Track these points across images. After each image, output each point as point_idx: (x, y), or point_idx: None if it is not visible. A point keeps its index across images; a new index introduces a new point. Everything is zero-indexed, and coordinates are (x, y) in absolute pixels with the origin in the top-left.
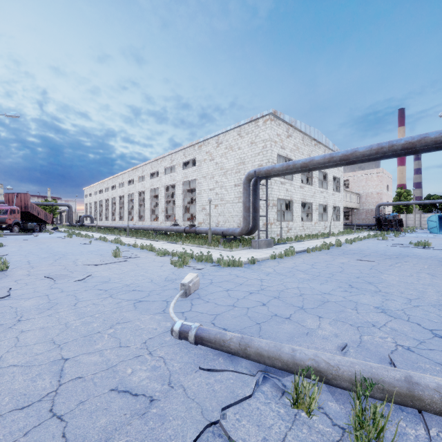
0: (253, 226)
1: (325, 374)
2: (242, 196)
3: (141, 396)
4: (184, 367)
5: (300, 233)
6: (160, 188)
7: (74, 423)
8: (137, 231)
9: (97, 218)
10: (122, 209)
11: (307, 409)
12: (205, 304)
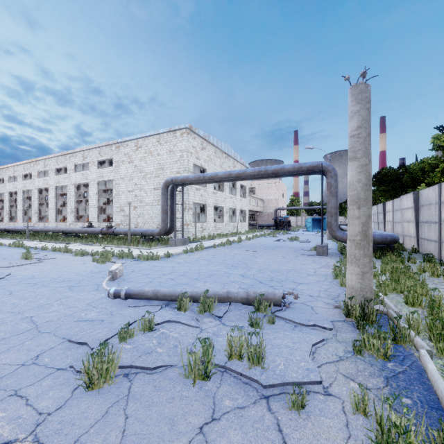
0: (171, 227)
1: (195, 297)
2: (161, 200)
3: (95, 320)
4: (119, 309)
5: (213, 232)
6: (69, 186)
7: (59, 332)
8: (38, 234)
9: None
10: (13, 208)
11: (184, 310)
12: (129, 283)
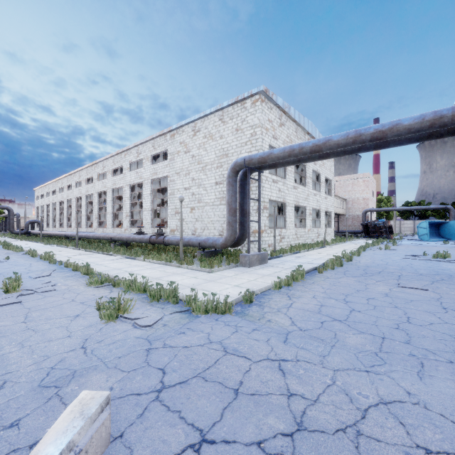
0: (241, 234)
1: None
2: (227, 194)
3: None
4: None
5: (294, 242)
6: (124, 187)
7: None
8: (95, 240)
9: (50, 224)
10: (80, 213)
11: None
12: None
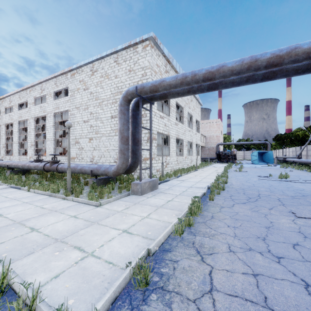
0: (133, 162)
1: None
2: (118, 122)
3: None
4: None
5: (175, 167)
6: (29, 119)
7: None
8: None
9: None
10: None
11: None
12: None
